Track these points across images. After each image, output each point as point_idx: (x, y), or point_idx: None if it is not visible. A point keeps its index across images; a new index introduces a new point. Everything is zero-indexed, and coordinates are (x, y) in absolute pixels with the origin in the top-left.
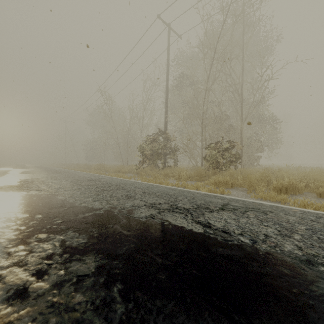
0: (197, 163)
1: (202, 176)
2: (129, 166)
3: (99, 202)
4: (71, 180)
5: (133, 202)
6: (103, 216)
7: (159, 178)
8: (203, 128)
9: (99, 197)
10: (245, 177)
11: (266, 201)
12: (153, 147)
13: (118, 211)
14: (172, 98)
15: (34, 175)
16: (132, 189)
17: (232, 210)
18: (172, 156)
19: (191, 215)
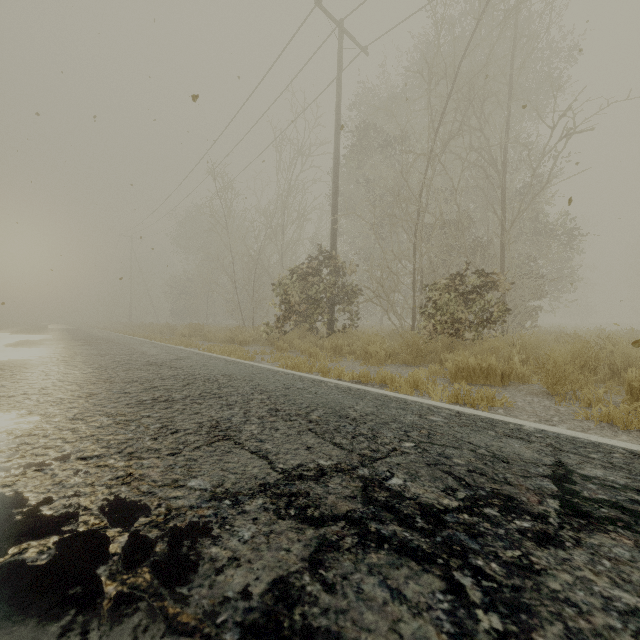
0: (401, 322)
1: (420, 354)
2: (255, 330)
3: (98, 466)
4: (99, 366)
5: (222, 468)
6: (6, 618)
7: (319, 357)
8: (417, 245)
9: (119, 437)
10: (528, 358)
11: (634, 436)
12: (306, 288)
13: (126, 550)
14: (346, 186)
15: (30, 350)
16: (242, 396)
17: (627, 524)
18: (348, 308)
19: (482, 590)
